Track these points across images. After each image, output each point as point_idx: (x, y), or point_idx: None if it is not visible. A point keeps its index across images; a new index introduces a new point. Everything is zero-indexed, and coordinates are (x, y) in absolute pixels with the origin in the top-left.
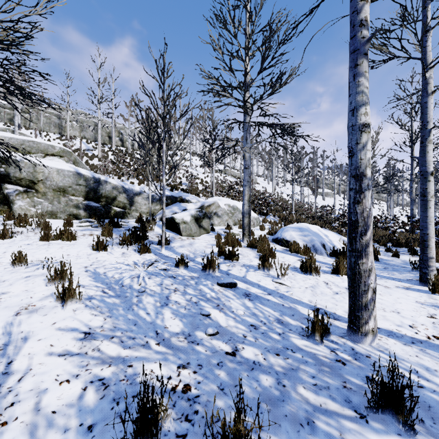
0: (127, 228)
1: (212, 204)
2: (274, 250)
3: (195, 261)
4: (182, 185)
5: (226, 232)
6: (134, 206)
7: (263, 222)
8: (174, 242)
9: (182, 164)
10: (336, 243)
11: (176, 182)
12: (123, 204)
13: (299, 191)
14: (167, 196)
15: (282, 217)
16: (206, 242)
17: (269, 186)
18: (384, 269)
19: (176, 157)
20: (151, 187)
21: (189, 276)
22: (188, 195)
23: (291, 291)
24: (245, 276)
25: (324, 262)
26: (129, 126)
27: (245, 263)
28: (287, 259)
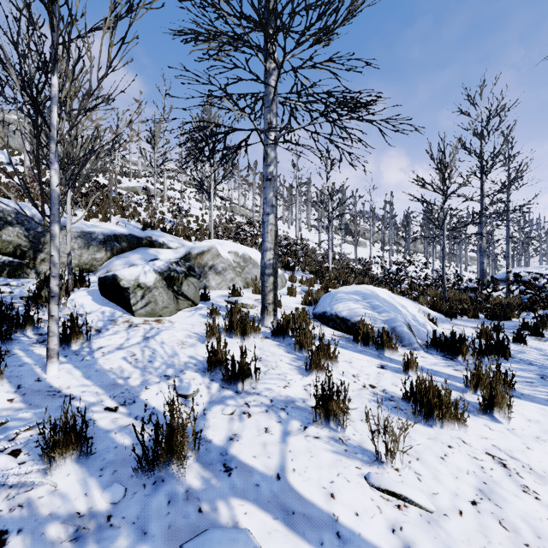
0: (6, 299)
1: (207, 251)
2: (334, 348)
3: (135, 405)
4: (164, 223)
5: (230, 301)
6: (44, 251)
7: (290, 281)
8: (107, 334)
9: (170, 195)
10: (422, 321)
11: (154, 218)
12: (17, 247)
13: (326, 238)
14: (120, 235)
15: (316, 272)
16: (185, 329)
17: (290, 232)
18: (547, 382)
19: (161, 186)
20: (110, 224)
21: (74, 513)
22: (163, 234)
23: (452, 546)
24: (282, 471)
25: (430, 369)
26: (85, 133)
27: (274, 395)
28: (359, 367)
